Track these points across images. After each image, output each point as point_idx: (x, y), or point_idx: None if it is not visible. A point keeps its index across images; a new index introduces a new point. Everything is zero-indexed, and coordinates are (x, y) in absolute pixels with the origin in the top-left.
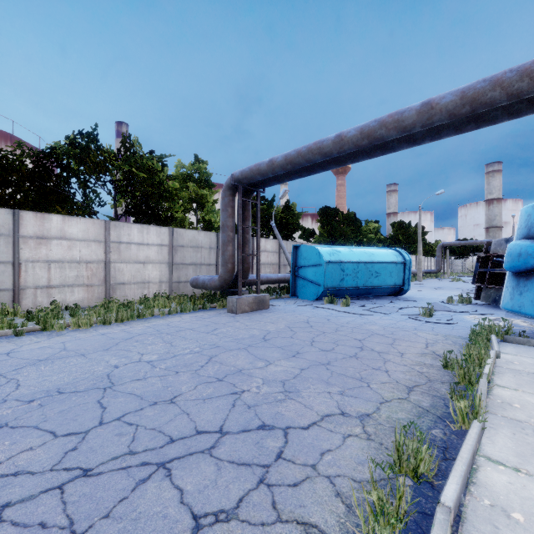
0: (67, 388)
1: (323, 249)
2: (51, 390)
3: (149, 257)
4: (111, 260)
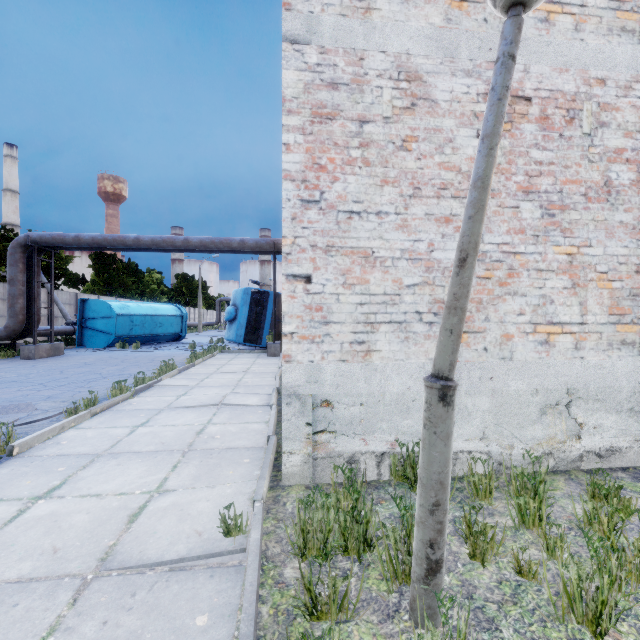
0: None
1: (114, 303)
2: None
3: None
4: None
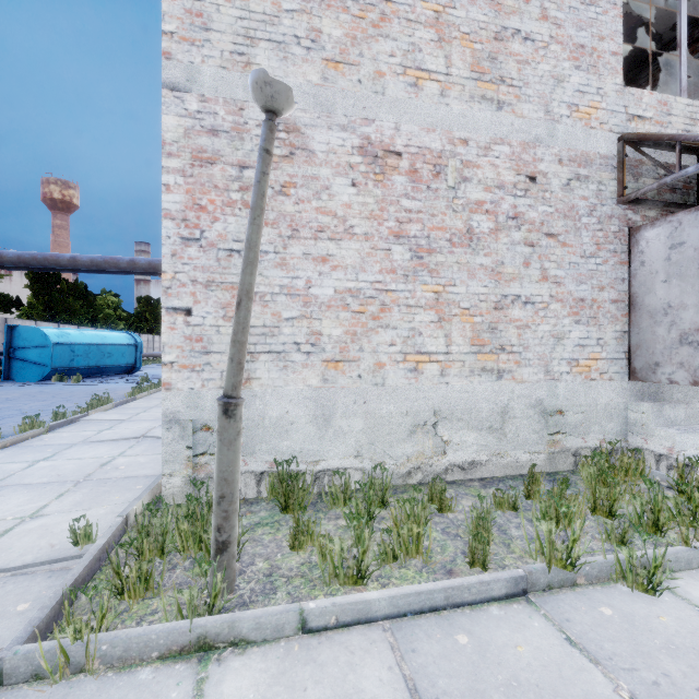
0: None
1: (50, 330)
2: None
3: None
4: None
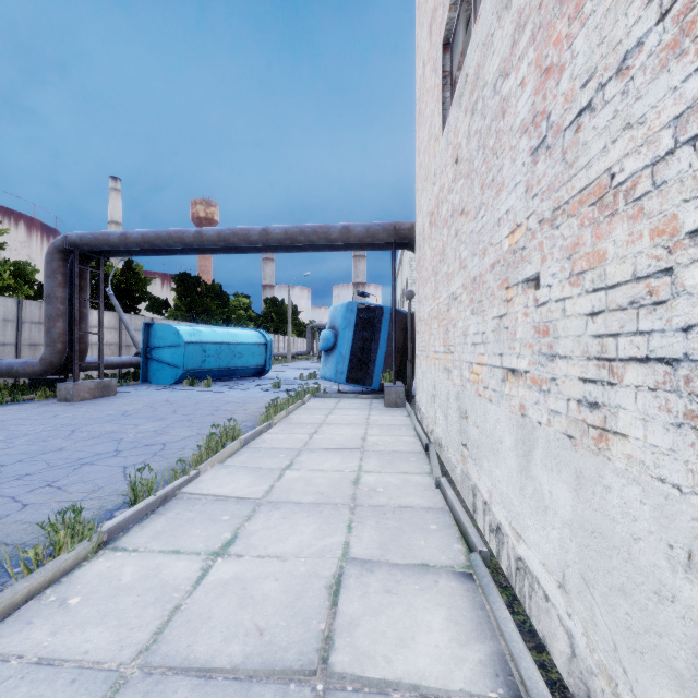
0: None
1: (182, 328)
2: None
3: None
4: None
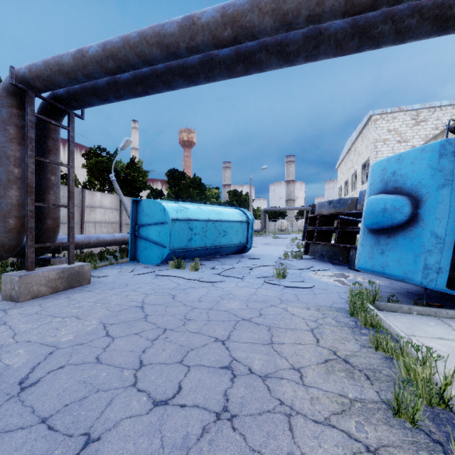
0: None
1: (169, 204)
2: None
3: None
4: None
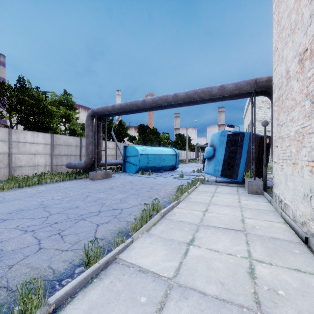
0: (24, 209)
1: (139, 148)
2: (17, 210)
3: (38, 151)
4: (12, 152)
